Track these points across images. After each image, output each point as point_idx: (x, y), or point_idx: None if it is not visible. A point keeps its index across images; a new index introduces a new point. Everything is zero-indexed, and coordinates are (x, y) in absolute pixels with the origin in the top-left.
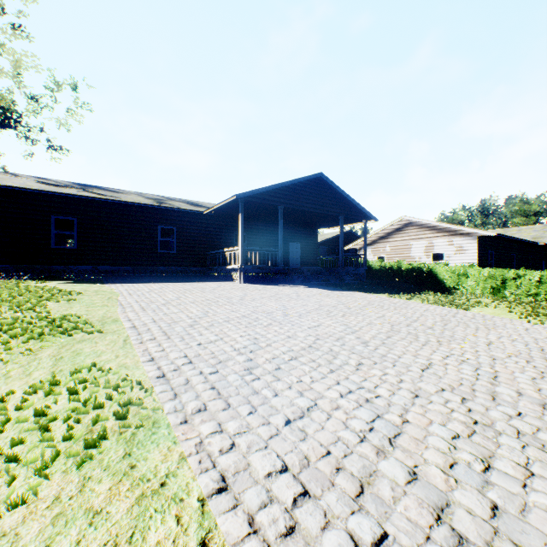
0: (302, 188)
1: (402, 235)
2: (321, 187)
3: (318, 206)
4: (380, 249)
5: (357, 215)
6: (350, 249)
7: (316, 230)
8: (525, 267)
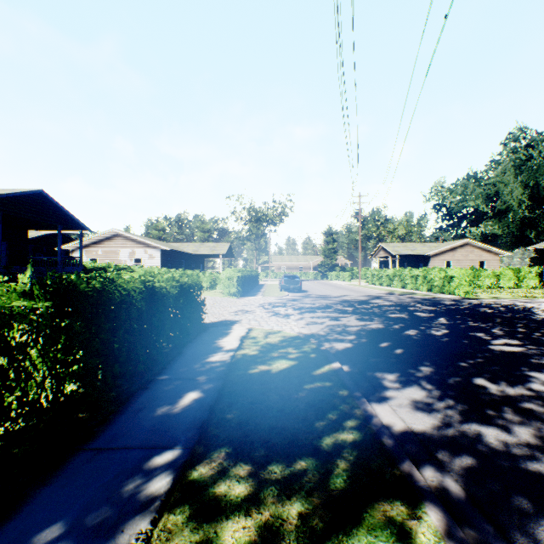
0: (22, 199)
1: (112, 243)
2: (42, 200)
3: (39, 216)
4: (94, 252)
5: (75, 226)
6: (63, 249)
7: (27, 231)
8: (190, 268)
